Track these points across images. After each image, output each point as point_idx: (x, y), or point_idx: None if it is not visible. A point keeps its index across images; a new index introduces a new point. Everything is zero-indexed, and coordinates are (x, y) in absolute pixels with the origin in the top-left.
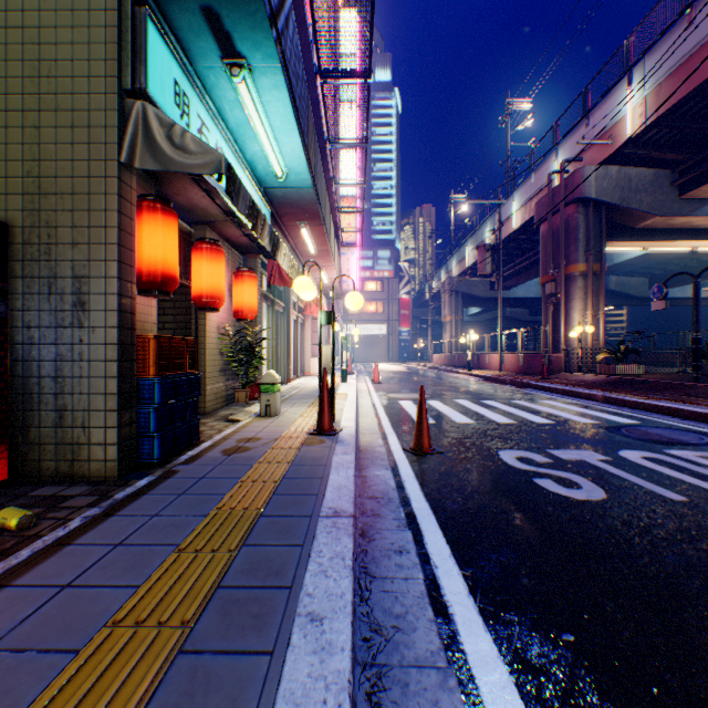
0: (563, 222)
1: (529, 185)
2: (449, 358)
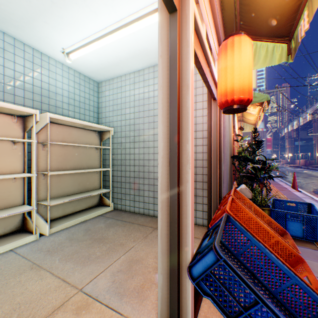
0: (316, 125)
1: (311, 109)
2: (285, 161)
